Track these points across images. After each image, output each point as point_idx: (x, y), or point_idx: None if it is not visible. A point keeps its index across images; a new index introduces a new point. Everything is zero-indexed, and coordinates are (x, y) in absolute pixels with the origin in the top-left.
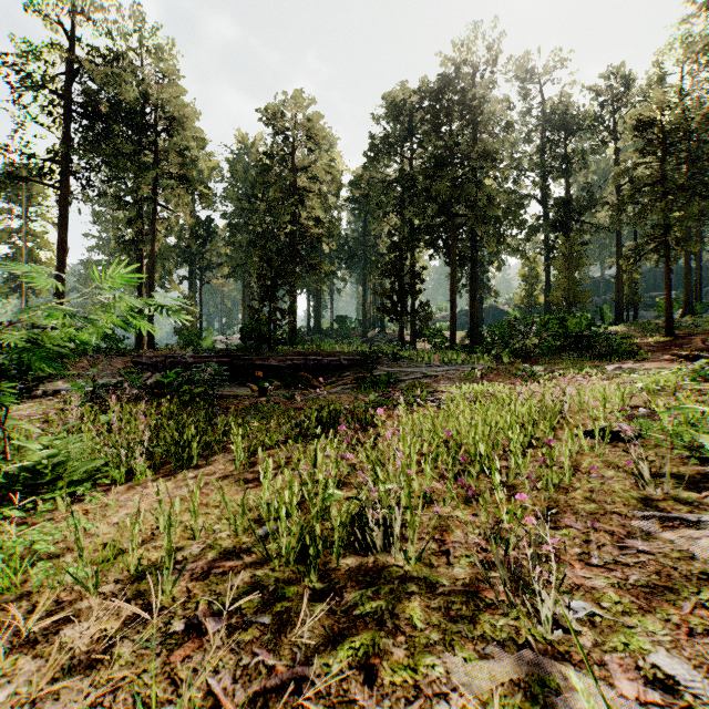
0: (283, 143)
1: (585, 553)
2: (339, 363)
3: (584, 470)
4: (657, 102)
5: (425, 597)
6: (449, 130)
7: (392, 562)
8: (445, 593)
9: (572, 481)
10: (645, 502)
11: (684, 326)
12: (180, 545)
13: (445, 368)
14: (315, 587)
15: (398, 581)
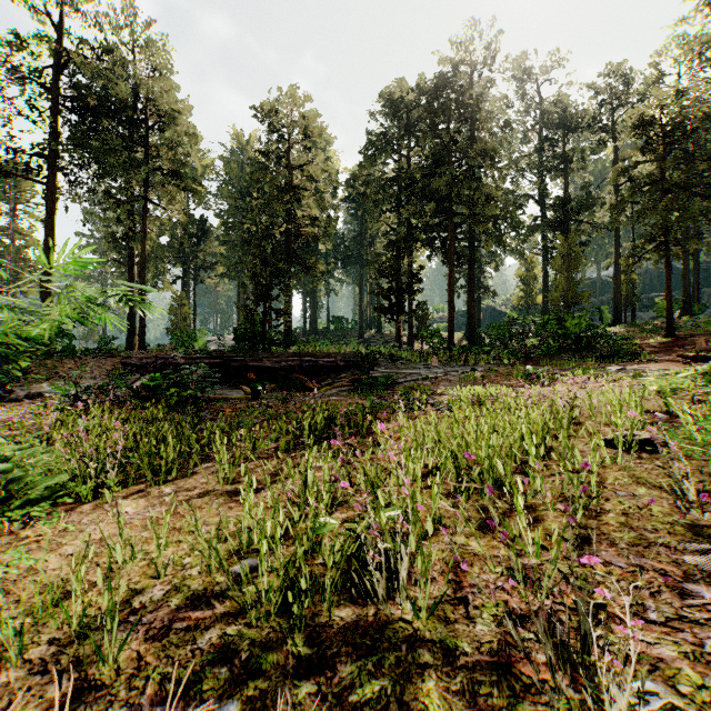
0: (278, 140)
1: (638, 603)
2: (335, 365)
3: (610, 486)
4: (657, 100)
5: (443, 672)
6: (447, 127)
7: (398, 614)
8: (469, 665)
9: (600, 501)
10: (692, 530)
11: (683, 327)
12: (139, 586)
13: (444, 369)
14: (300, 653)
15: (406, 645)
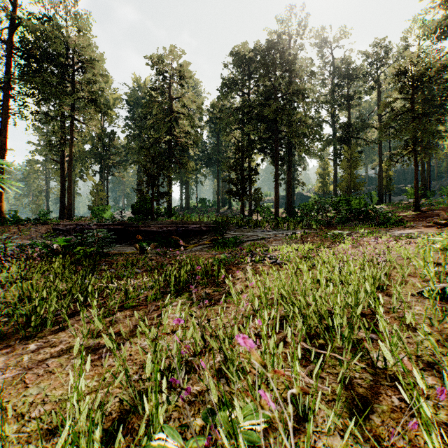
0: (162, 80)
1: None
2: (200, 229)
3: None
4: (409, 58)
5: None
6: (274, 74)
7: None
8: None
9: None
10: None
11: (424, 205)
12: None
13: (274, 232)
14: None
15: None
